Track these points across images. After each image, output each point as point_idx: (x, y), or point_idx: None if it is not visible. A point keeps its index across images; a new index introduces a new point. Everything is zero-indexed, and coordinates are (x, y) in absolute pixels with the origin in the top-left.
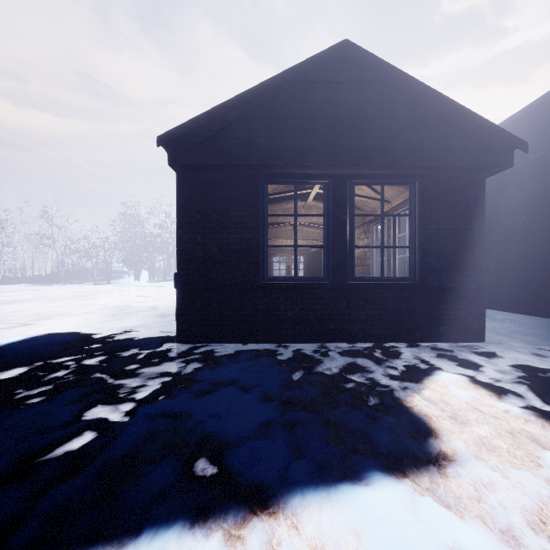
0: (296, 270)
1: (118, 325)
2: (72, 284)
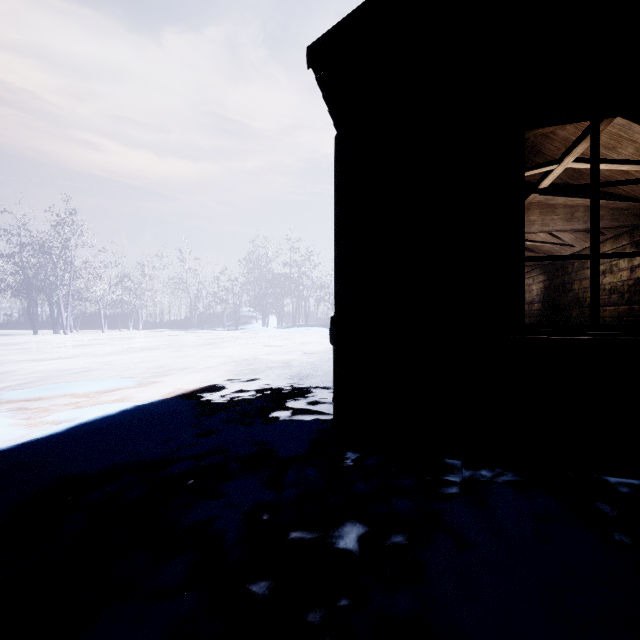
0: (597, 309)
1: (243, 391)
2: (203, 329)
